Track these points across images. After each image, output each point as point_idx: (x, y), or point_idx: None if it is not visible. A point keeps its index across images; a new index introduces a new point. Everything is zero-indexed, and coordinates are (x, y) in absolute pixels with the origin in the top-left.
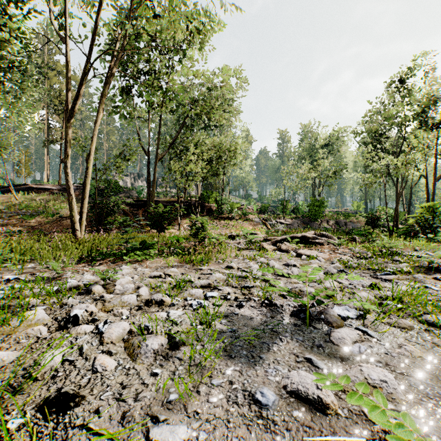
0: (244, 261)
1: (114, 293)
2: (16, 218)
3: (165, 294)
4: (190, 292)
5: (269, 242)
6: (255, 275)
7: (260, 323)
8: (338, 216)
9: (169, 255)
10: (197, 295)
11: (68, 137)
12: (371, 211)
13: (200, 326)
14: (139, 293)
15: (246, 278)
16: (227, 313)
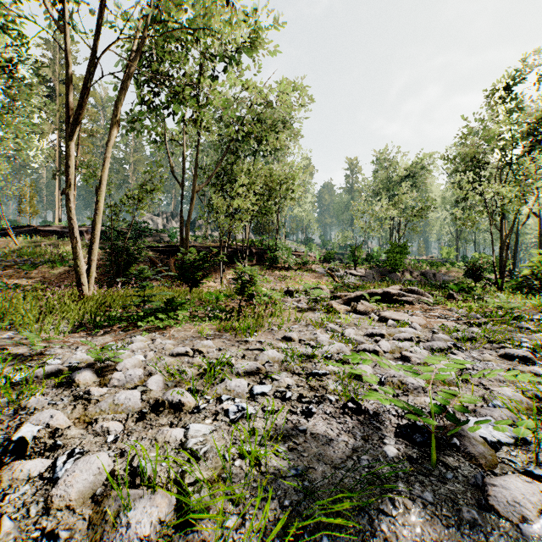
0: (308, 328)
1: (110, 384)
2: (14, 268)
3: (188, 389)
4: (227, 385)
5: (339, 301)
6: (327, 352)
7: (345, 453)
8: (424, 266)
9: (205, 319)
10: (238, 390)
11: (71, 160)
12: (464, 259)
13: (240, 462)
14: (147, 386)
15: (313, 358)
16: (287, 430)
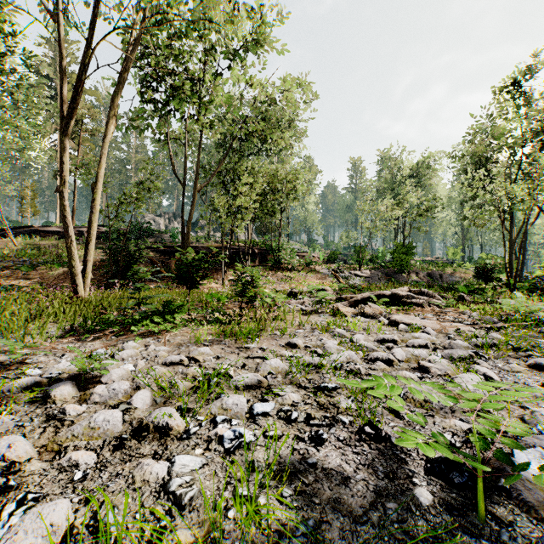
0: (313, 333)
1: (90, 401)
2: (11, 269)
3: (177, 408)
4: (223, 403)
5: (345, 303)
6: (336, 361)
7: (367, 499)
8: (430, 267)
9: (204, 323)
10: (236, 409)
11: (65, 156)
12: (470, 260)
13: (235, 512)
14: (132, 403)
15: (320, 368)
16: (294, 463)
